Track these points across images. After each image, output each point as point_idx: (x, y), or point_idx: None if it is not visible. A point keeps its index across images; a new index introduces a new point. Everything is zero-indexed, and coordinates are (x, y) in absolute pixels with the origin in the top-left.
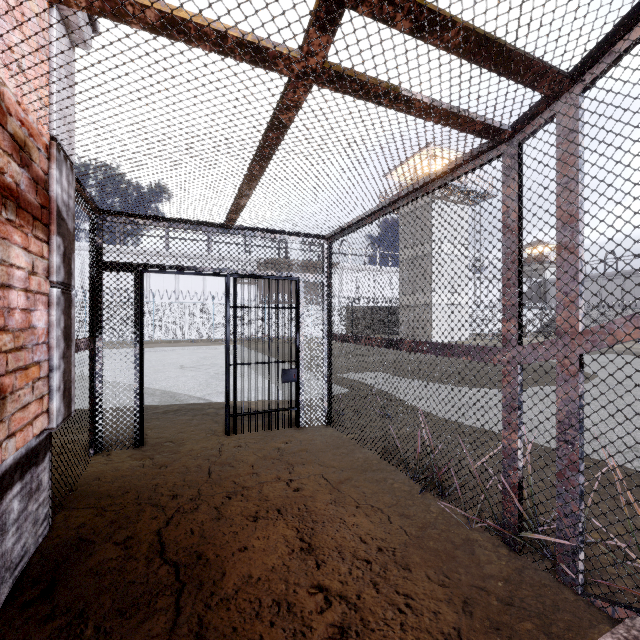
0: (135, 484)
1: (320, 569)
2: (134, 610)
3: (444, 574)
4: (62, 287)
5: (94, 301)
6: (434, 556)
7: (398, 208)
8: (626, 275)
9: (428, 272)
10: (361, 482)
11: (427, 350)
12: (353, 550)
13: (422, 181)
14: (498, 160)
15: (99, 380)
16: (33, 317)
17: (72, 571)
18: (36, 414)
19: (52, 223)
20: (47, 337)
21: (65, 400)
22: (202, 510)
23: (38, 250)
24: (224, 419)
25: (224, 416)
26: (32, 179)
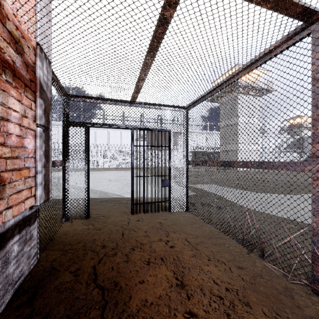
0: (83, 238)
1: (190, 300)
2: (77, 317)
3: (275, 312)
4: (43, 128)
5: (65, 142)
6: (265, 298)
7: (231, 83)
8: None
9: (236, 133)
10: (209, 244)
11: (251, 166)
12: (210, 288)
13: (248, 62)
14: (308, 36)
15: (67, 183)
16: (25, 141)
17: (45, 287)
18: (27, 197)
19: (37, 91)
20: (34, 154)
21: (45, 190)
22: (118, 255)
23: (28, 104)
24: (130, 206)
25: (130, 204)
26: (24, 63)
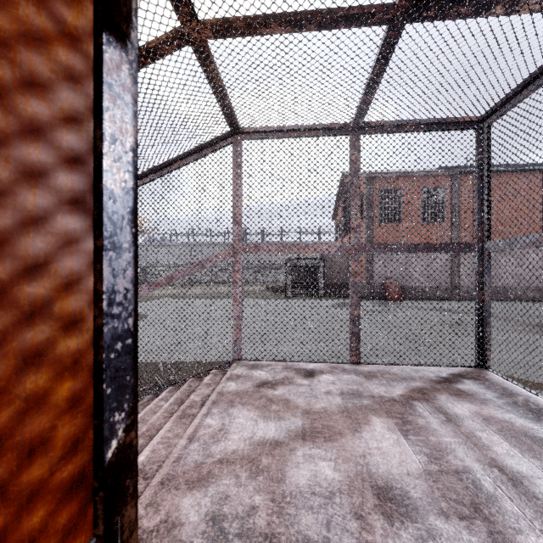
0: None
1: None
2: None
3: None
4: None
5: None
6: None
7: None
8: (181, 245)
9: None
10: None
11: None
12: None
13: None
14: None
15: None
16: None
17: None
18: None
19: None
20: None
21: None
22: None
23: None
24: None
25: None
26: None
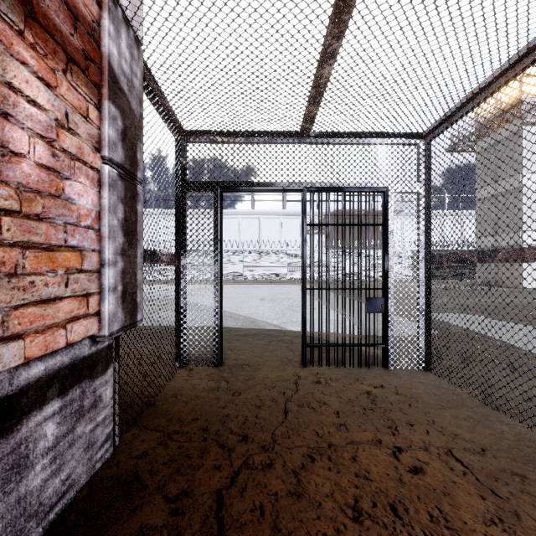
0: (206, 410)
1: None
2: None
3: None
4: (122, 172)
5: (179, 220)
6: None
7: None
8: None
9: (516, 209)
10: (535, 485)
11: None
12: None
13: None
14: None
15: (184, 297)
16: (67, 187)
17: (107, 534)
18: (74, 315)
19: (104, 85)
20: (97, 223)
21: (126, 305)
22: (276, 471)
23: (78, 106)
24: (299, 348)
25: (299, 345)
26: (65, 4)
